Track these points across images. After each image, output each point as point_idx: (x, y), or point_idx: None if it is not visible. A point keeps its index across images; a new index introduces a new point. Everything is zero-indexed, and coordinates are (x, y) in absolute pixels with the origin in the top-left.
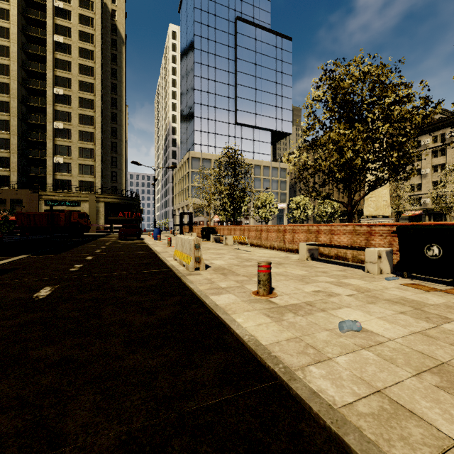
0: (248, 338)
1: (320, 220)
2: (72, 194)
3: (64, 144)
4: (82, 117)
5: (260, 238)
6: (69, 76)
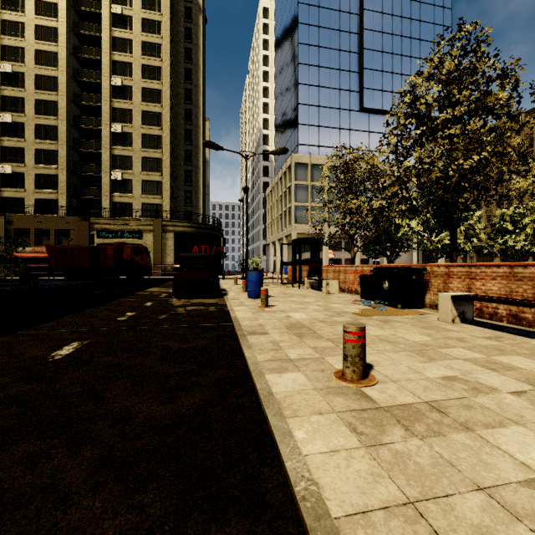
0: None
1: None
2: (132, 221)
3: (124, 153)
4: (146, 115)
5: None
6: (129, 59)
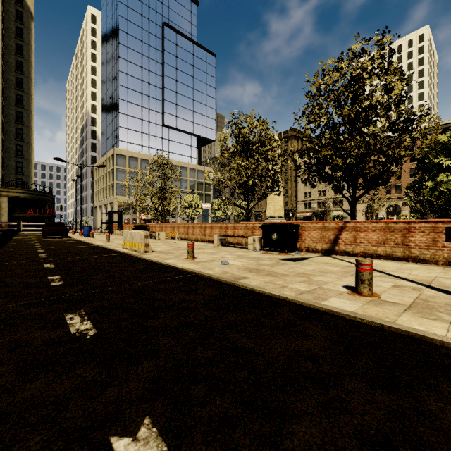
0: (184, 268)
1: (238, 220)
2: None
3: None
4: None
5: (188, 233)
6: None
